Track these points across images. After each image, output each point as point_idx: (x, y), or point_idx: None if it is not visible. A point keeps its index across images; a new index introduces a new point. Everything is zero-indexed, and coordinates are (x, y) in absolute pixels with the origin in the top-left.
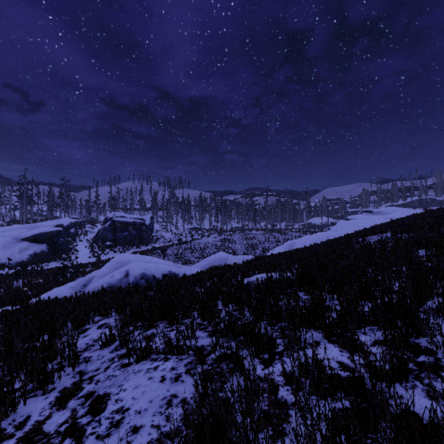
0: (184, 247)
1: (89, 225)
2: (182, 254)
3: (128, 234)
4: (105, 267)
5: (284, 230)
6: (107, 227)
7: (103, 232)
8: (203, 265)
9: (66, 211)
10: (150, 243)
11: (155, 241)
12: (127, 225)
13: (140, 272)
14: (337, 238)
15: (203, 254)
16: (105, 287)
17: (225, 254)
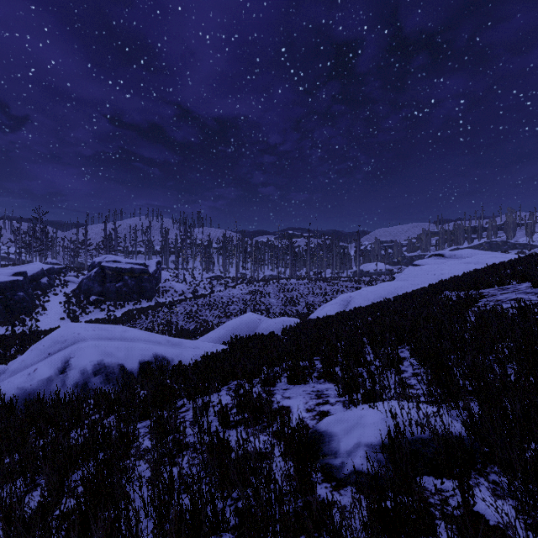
0: (200, 302)
1: (73, 272)
2: (197, 313)
3: (123, 285)
4: (29, 351)
5: (330, 279)
6: (92, 276)
7: (86, 282)
8: (221, 334)
9: (40, 254)
10: (155, 298)
11: (162, 294)
12: (122, 273)
13: (94, 360)
14: (421, 292)
15: (226, 312)
16: (9, 398)
17: (256, 317)
